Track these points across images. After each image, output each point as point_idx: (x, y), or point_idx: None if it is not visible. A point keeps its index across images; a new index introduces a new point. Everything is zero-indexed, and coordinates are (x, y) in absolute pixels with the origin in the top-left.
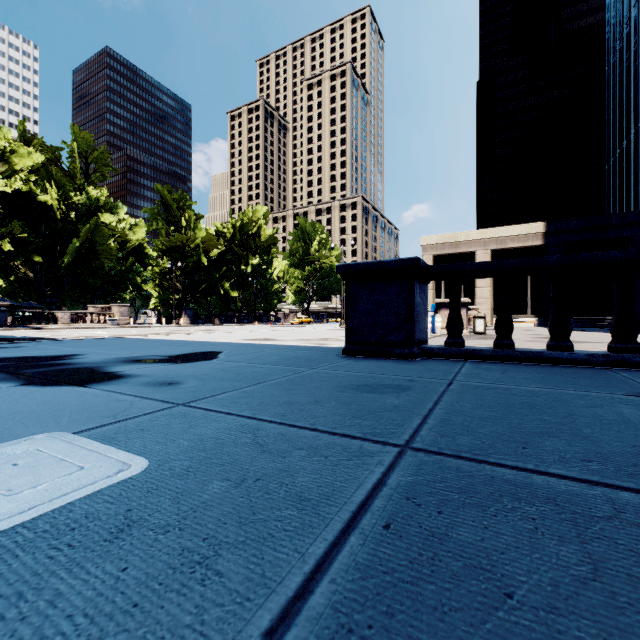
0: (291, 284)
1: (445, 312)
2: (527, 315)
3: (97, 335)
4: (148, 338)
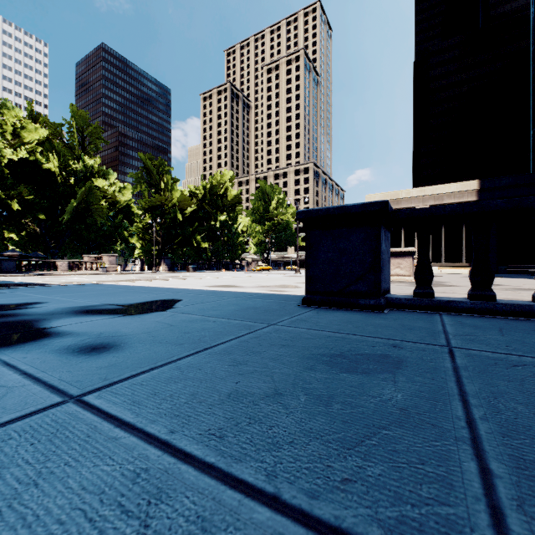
0: (253, 237)
1: (393, 260)
2: (462, 263)
3: (83, 281)
4: (122, 284)
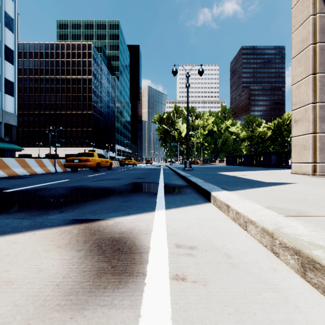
0: None
1: None
2: None
3: None
4: None
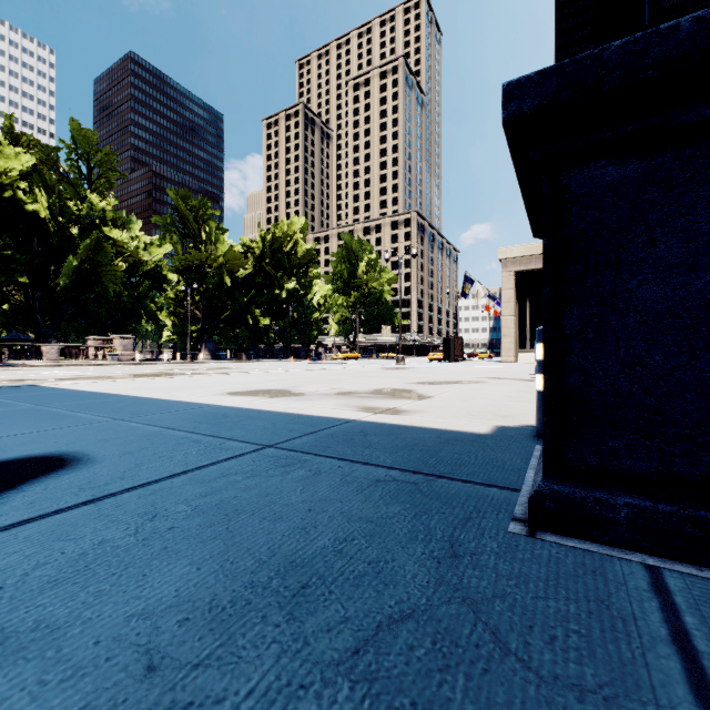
0: (334, 312)
1: None
2: None
3: (45, 377)
4: (68, 388)
